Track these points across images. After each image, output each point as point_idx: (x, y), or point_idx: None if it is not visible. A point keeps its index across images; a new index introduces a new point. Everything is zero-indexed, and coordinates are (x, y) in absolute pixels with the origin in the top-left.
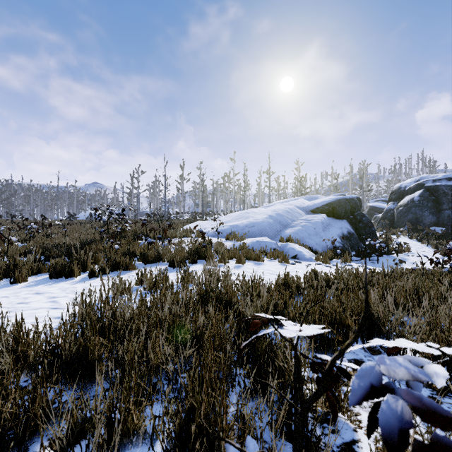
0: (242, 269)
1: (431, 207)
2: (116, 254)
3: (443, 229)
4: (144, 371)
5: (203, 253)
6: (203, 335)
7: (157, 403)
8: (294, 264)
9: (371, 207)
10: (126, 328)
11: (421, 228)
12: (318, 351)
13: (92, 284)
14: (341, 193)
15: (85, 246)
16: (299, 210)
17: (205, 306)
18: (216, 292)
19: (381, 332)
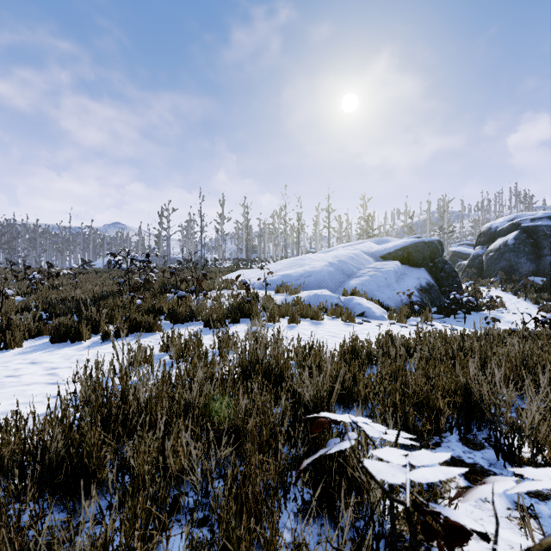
0: (296, 330)
1: (528, 252)
2: (137, 311)
3: (545, 279)
4: (160, 482)
5: (247, 309)
6: (246, 424)
7: (179, 527)
8: (361, 324)
9: (454, 252)
10: (141, 415)
11: (517, 278)
12: (402, 446)
13: (104, 351)
14: (418, 235)
15: (99, 301)
16: (367, 256)
17: (249, 385)
18: (263, 363)
19: (484, 419)
